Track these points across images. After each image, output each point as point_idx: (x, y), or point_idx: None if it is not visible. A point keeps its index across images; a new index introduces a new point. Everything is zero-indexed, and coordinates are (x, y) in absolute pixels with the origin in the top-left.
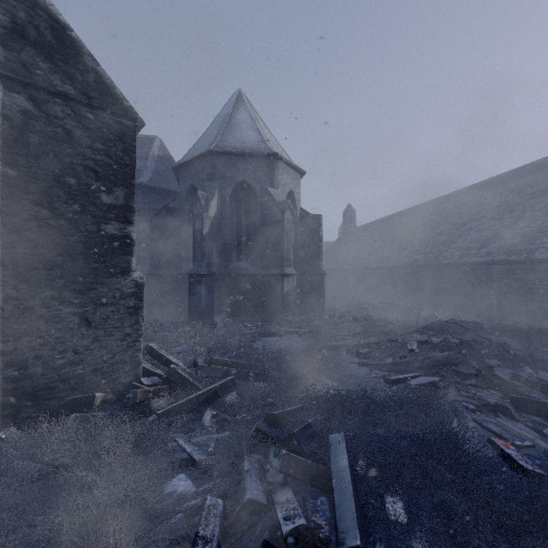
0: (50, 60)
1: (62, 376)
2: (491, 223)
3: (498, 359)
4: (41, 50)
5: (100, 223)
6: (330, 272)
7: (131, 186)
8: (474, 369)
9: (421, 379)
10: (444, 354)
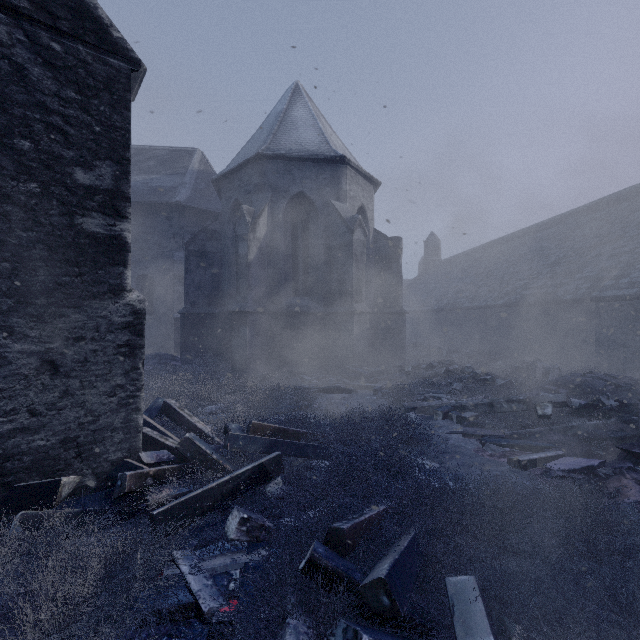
0: None
1: (10, 450)
2: (632, 245)
3: None
4: None
5: (73, 215)
6: (408, 315)
7: (124, 161)
8: None
9: (568, 462)
10: (597, 423)
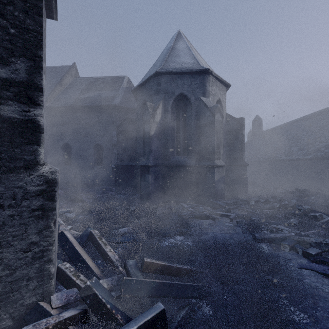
0: None
1: None
2: None
3: None
4: None
5: None
6: None
7: (36, 57)
8: None
9: None
10: None
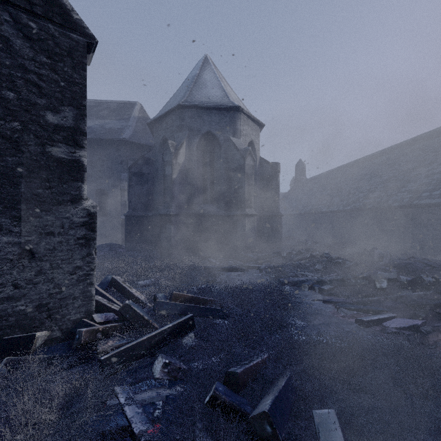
0: None
1: None
2: None
3: None
4: None
5: (45, 145)
6: (284, 217)
7: (81, 106)
8: None
9: (399, 321)
10: (419, 294)
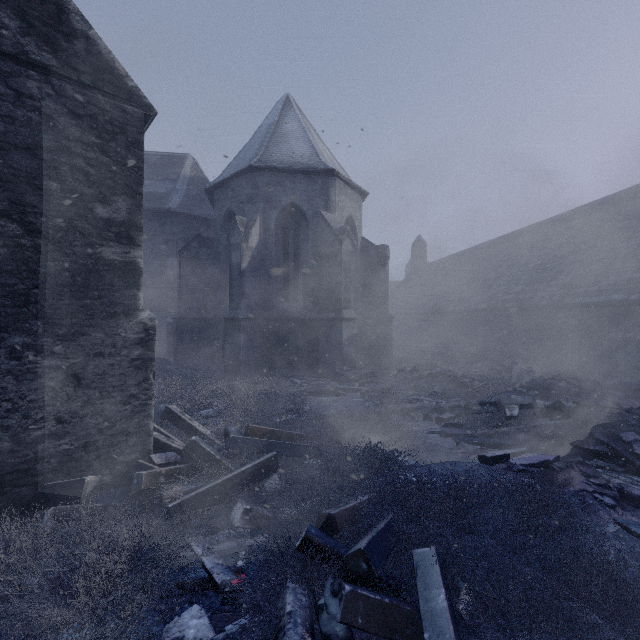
0: (21, 16)
1: (40, 453)
2: (602, 255)
3: (636, 431)
4: (7, 2)
5: (94, 245)
6: (396, 317)
7: (137, 195)
8: (603, 445)
9: (528, 457)
10: (557, 423)
